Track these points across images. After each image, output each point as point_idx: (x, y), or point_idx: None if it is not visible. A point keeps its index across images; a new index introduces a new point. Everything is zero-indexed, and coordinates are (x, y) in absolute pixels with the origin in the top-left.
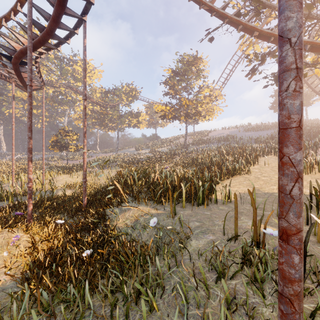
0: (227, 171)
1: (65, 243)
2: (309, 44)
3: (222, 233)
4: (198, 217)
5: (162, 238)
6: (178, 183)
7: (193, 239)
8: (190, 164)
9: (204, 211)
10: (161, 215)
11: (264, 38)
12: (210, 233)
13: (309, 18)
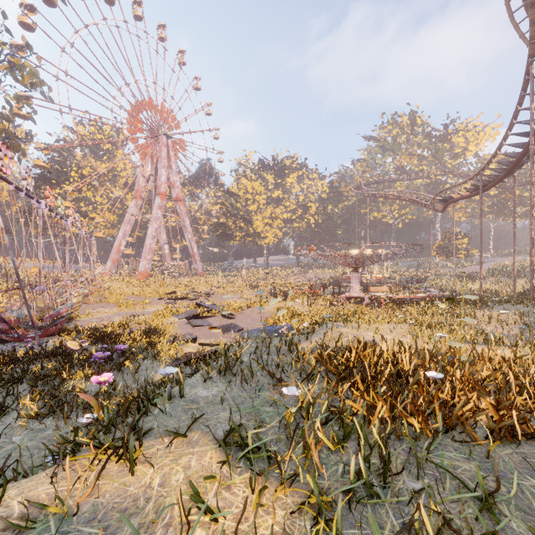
0: None
1: None
2: None
3: None
4: None
5: None
6: None
7: None
8: None
9: None
10: None
11: None
12: None
13: None
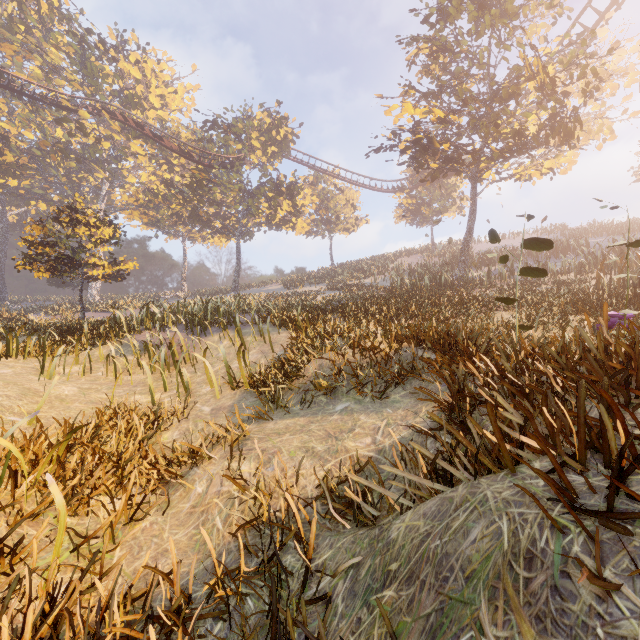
0: None
1: None
2: None
3: None
4: None
5: None
6: None
7: None
8: None
9: None
10: None
11: None
12: None
13: None
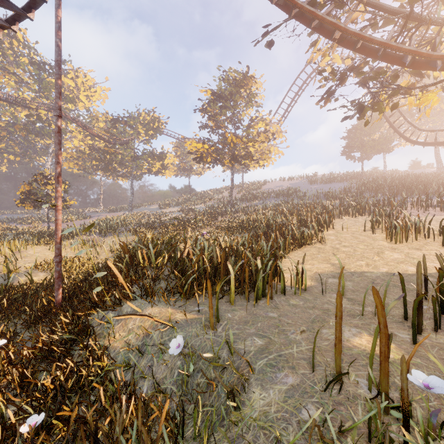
0: (292, 238)
1: (0, 388)
2: (411, 55)
3: (308, 365)
4: (258, 325)
5: (193, 375)
6: (223, 261)
7: (256, 385)
8: (239, 229)
9: (267, 311)
10: (193, 323)
11: (347, 44)
12: (286, 368)
13: (409, 19)
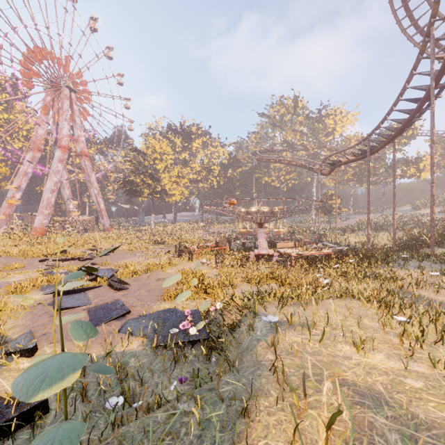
0: None
1: None
2: None
3: None
4: None
5: None
6: None
7: None
8: None
9: None
10: None
11: None
12: None
13: None
